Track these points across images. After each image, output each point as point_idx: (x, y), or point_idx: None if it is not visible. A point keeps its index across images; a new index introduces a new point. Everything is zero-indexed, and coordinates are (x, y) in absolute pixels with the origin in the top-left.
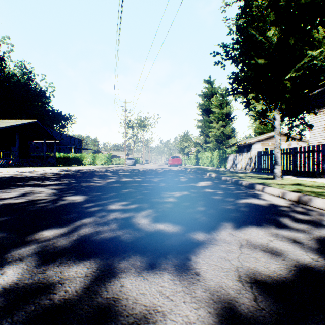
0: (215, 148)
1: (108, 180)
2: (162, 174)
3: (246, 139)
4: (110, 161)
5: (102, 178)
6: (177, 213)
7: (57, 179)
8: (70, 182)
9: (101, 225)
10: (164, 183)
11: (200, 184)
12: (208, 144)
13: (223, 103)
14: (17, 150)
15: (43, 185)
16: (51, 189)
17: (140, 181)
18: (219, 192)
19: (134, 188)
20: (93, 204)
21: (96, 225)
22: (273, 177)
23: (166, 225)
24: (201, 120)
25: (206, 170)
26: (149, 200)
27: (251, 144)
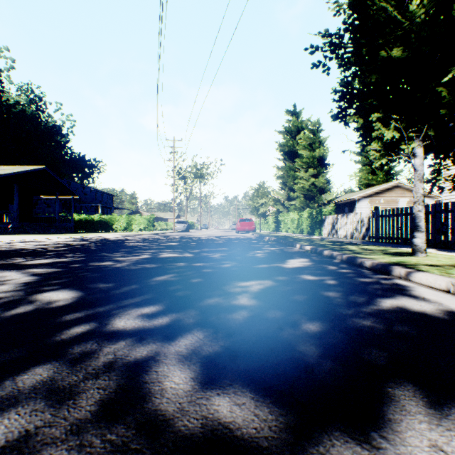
0: (302, 206)
1: (140, 255)
2: (227, 245)
3: (347, 195)
4: (152, 226)
5: (130, 253)
6: (262, 345)
7: (58, 253)
8: (73, 260)
9: (56, 401)
10: (230, 262)
11: (291, 263)
12: (293, 201)
13: (314, 143)
14: (16, 209)
15: (23, 266)
16: (29, 274)
17: (191, 257)
18: (329, 280)
19: (177, 272)
20: (82, 315)
21: (42, 401)
22: (411, 252)
23: (238, 400)
24: (282, 167)
25: (293, 240)
26: (201, 302)
27: (354, 201)
